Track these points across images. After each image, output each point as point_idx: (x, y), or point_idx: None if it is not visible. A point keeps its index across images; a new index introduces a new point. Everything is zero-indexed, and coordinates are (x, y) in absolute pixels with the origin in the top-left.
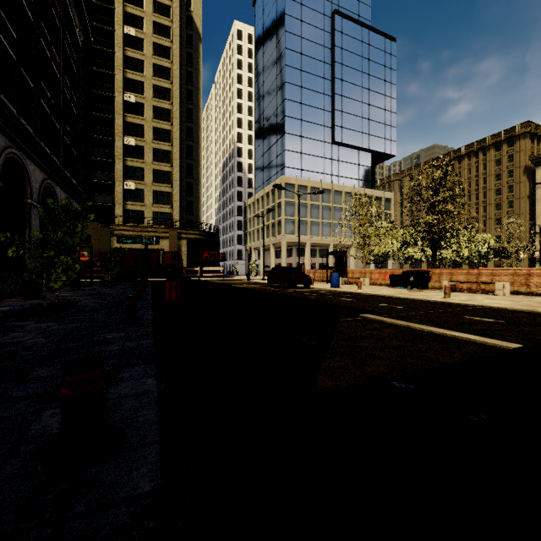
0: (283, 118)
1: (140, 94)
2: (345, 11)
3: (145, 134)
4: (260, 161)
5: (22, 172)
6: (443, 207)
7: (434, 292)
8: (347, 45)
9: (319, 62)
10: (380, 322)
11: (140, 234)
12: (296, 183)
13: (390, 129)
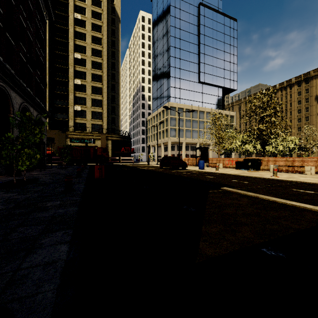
0: (169, 68)
1: (84, 53)
2: (206, 3)
3: (87, 78)
4: (155, 93)
5: (7, 97)
6: (269, 119)
7: (265, 172)
8: (207, 23)
9: (190, 34)
10: (236, 193)
11: (84, 137)
12: (177, 106)
13: (233, 74)
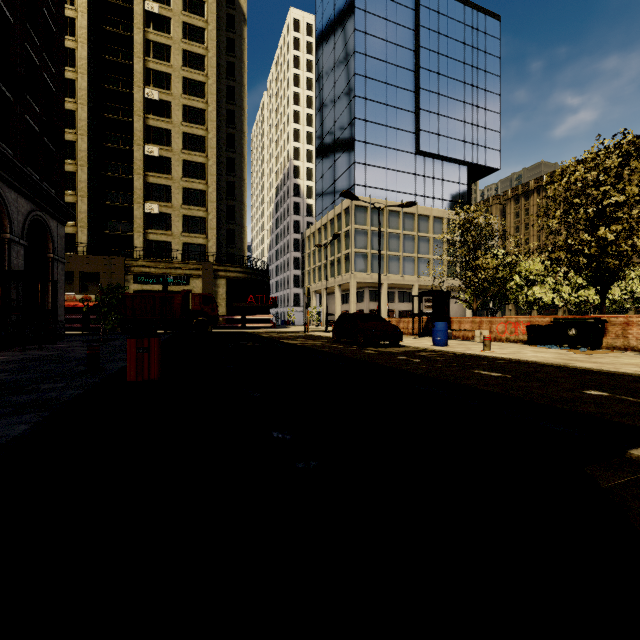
0: (352, 121)
1: (166, 89)
2: None
3: (173, 142)
4: (322, 179)
5: None
6: (625, 213)
7: (627, 355)
8: (436, 24)
9: (398, 48)
10: None
11: (165, 272)
12: (369, 205)
13: (493, 135)
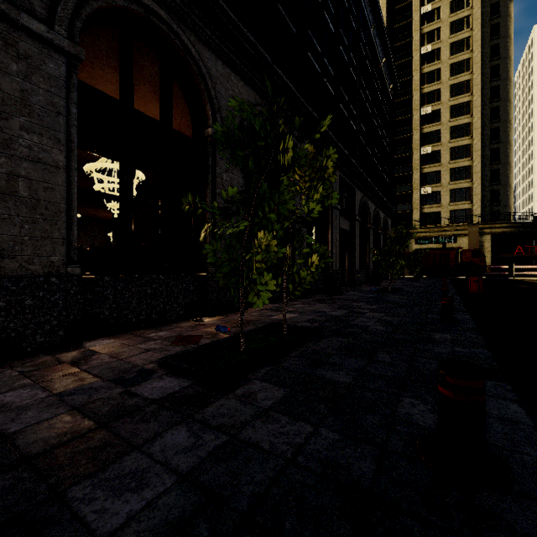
0: None
1: (436, 101)
2: None
3: (441, 138)
4: None
5: (366, 208)
6: None
7: None
8: None
9: None
10: None
11: (436, 234)
12: None
13: None
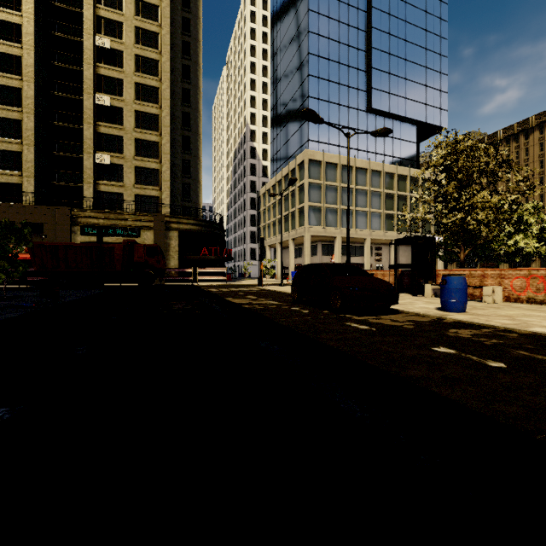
0: (306, 79)
1: (118, 38)
2: None
3: (125, 92)
4: (277, 139)
5: None
6: None
7: None
8: None
9: (351, 8)
10: None
11: (114, 223)
12: (323, 160)
13: (440, 95)
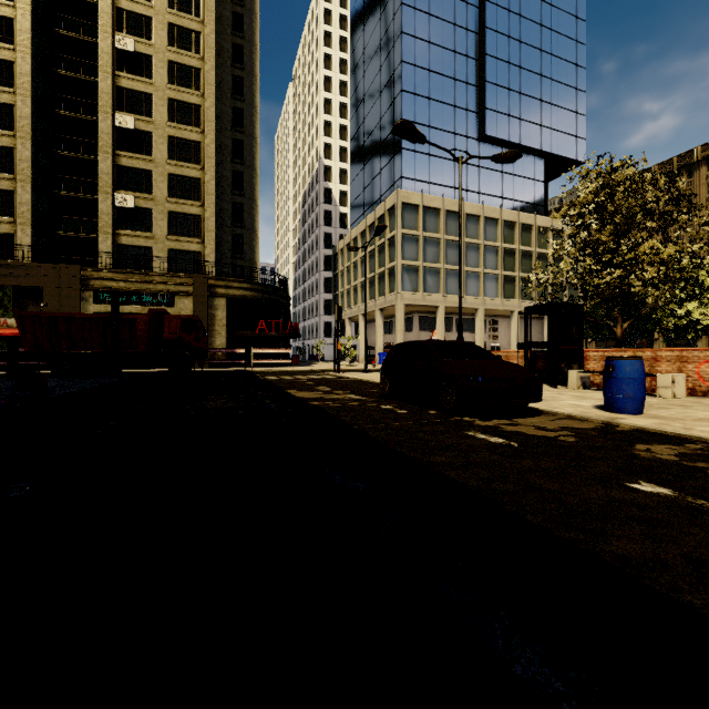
0: (398, 95)
1: (145, 39)
2: None
3: (154, 111)
4: (359, 177)
5: None
6: None
7: None
8: None
9: (458, 2)
10: None
11: (139, 287)
12: (421, 204)
13: (576, 118)
